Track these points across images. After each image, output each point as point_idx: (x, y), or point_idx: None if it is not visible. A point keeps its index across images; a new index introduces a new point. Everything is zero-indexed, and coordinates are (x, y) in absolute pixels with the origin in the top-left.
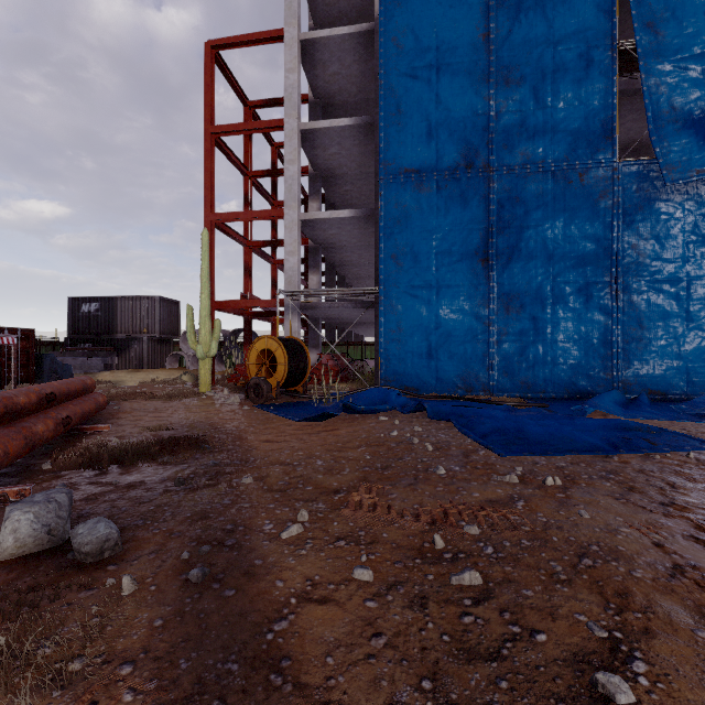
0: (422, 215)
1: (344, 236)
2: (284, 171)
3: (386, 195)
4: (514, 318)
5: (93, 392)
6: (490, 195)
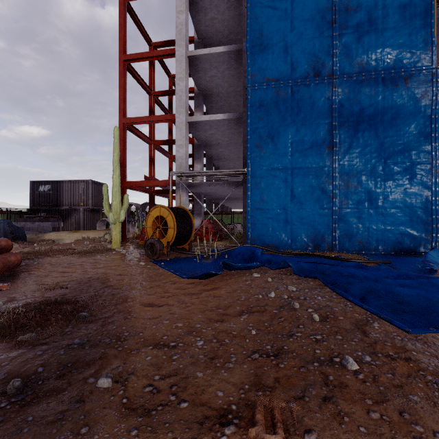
0: (280, 113)
1: (219, 135)
2: (176, 86)
3: (252, 99)
4: (353, 192)
5: (8, 252)
6: (333, 97)
